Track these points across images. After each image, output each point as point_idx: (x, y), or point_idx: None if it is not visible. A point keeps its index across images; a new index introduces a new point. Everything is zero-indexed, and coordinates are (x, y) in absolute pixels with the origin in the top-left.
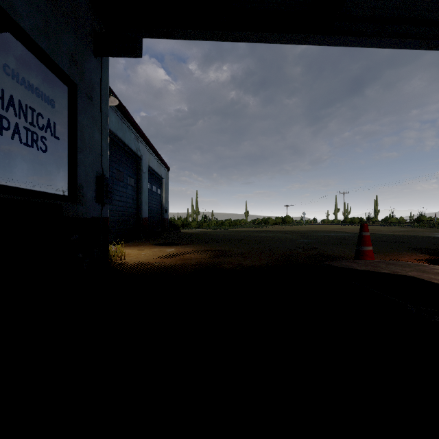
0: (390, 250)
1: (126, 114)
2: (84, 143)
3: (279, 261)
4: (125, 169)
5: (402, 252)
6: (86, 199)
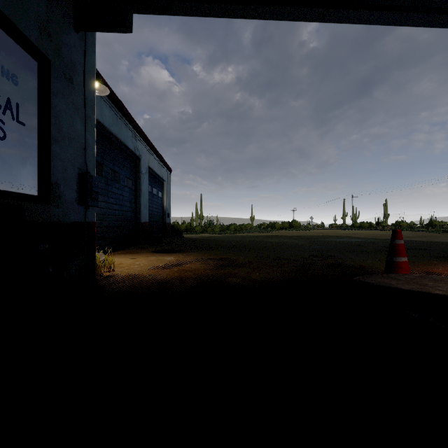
0: (417, 259)
1: (122, 109)
2: (60, 133)
3: (293, 273)
4: (122, 169)
5: (432, 262)
6: (64, 201)
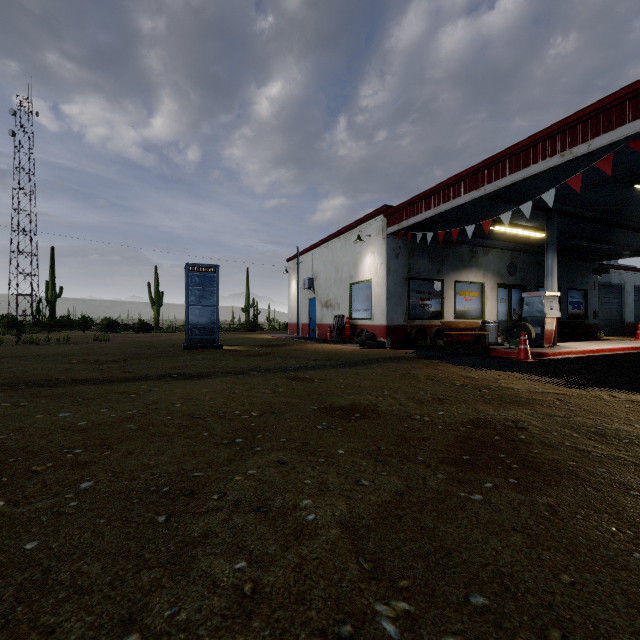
0: None
1: (610, 267)
2: (589, 303)
3: None
4: (610, 295)
5: None
6: (589, 319)
